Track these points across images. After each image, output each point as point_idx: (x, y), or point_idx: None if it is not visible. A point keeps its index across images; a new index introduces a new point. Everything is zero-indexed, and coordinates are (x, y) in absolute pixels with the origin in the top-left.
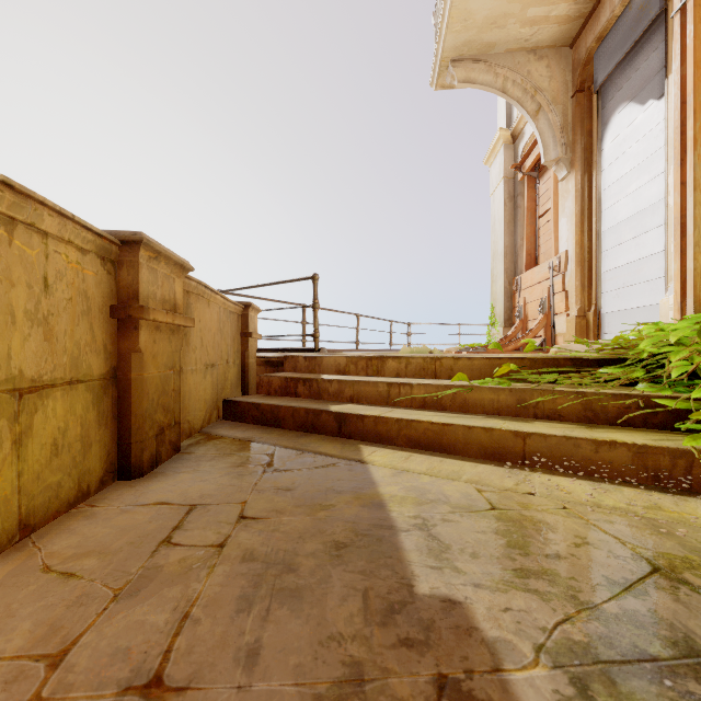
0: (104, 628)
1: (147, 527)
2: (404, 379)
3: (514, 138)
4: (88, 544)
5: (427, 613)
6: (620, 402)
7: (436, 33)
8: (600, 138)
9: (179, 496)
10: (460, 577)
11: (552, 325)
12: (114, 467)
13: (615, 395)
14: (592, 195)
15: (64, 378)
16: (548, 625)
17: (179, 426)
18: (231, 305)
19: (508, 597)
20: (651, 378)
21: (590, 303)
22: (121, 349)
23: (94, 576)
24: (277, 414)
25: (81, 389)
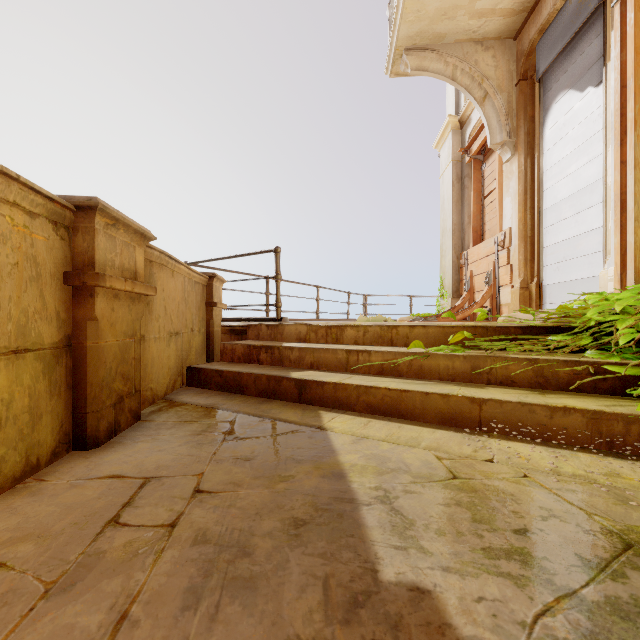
0: (26, 635)
1: (95, 504)
2: (362, 346)
3: (461, 124)
4: (27, 526)
5: (394, 606)
6: (571, 368)
7: (391, 24)
8: (542, 123)
9: (133, 468)
10: (427, 559)
11: (497, 296)
12: (68, 437)
13: (565, 362)
14: (534, 176)
15: (8, 347)
16: (527, 619)
17: (139, 394)
18: (196, 275)
19: (480, 583)
20: (598, 345)
21: (533, 276)
22: (75, 317)
23: (27, 566)
24: (240, 381)
25: (29, 358)
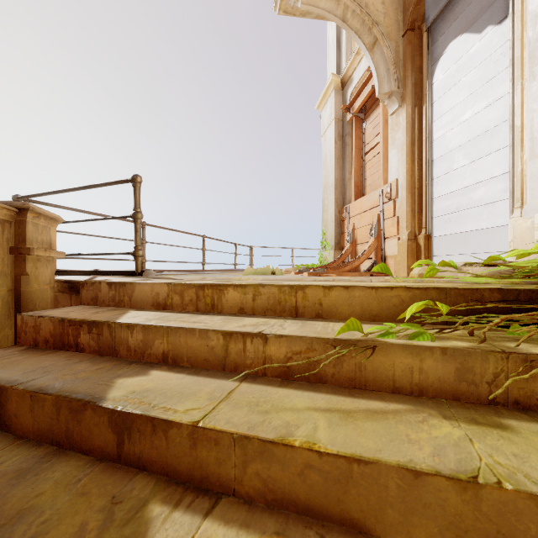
0: None
1: None
2: (252, 321)
3: (343, 85)
4: None
5: None
6: None
7: None
8: (430, 73)
9: None
10: None
11: (383, 248)
12: None
13: None
14: (421, 127)
15: None
16: None
17: None
18: None
19: None
20: None
21: (420, 228)
22: None
23: None
24: (4, 404)
25: None
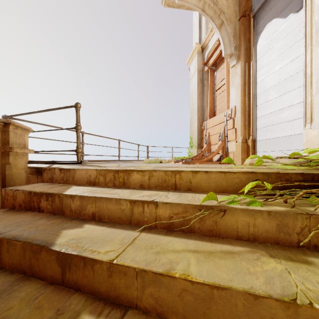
0: None
1: None
2: (148, 193)
3: (202, 49)
4: None
5: None
6: None
7: None
8: (255, 42)
9: None
10: None
11: (226, 147)
12: None
13: None
14: (250, 75)
15: None
16: None
17: None
18: None
19: None
20: None
21: (249, 135)
22: None
23: None
24: None
25: None
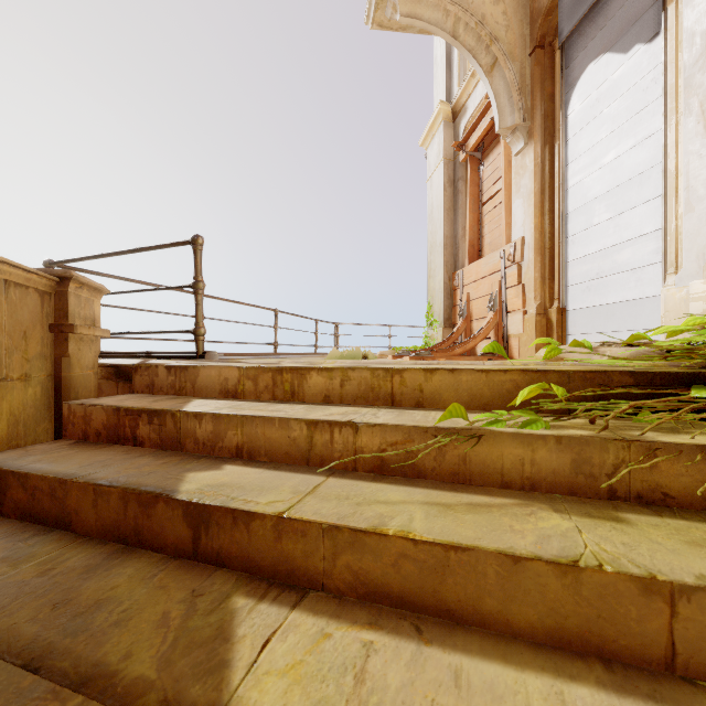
0: None
1: None
2: (340, 410)
3: (454, 115)
4: None
5: None
6: None
7: None
8: (565, 102)
9: None
10: None
11: (505, 325)
12: None
13: None
14: (553, 171)
15: None
16: None
17: None
18: (10, 269)
19: None
20: None
21: (552, 299)
22: None
23: None
24: (63, 500)
25: None
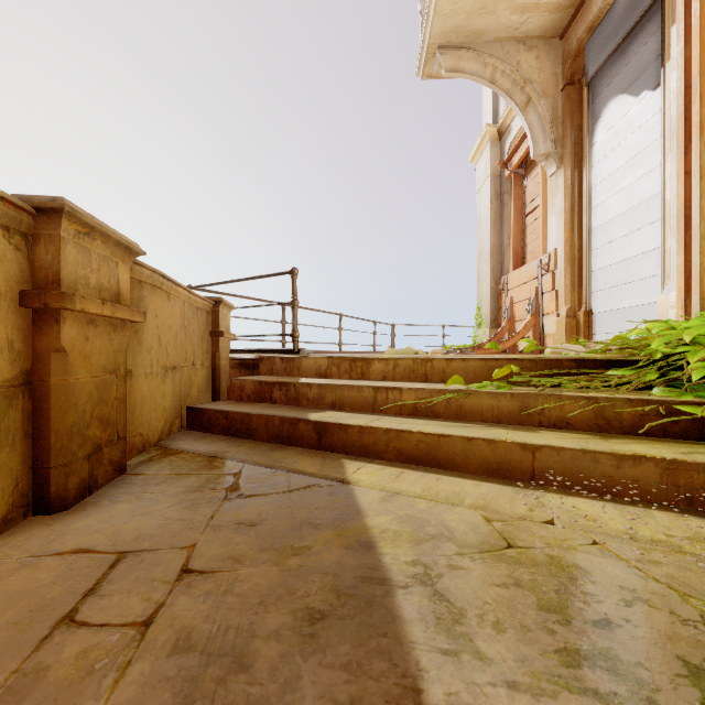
0: None
1: (47, 593)
2: (392, 383)
3: (500, 135)
4: None
5: None
6: (638, 409)
7: (422, 20)
8: (591, 132)
9: (107, 539)
10: (486, 670)
11: (541, 326)
12: (26, 499)
13: (630, 401)
14: (582, 191)
15: None
16: None
17: (124, 442)
18: (198, 300)
19: None
20: (666, 381)
21: (581, 303)
22: (36, 348)
23: None
24: (248, 423)
25: None
